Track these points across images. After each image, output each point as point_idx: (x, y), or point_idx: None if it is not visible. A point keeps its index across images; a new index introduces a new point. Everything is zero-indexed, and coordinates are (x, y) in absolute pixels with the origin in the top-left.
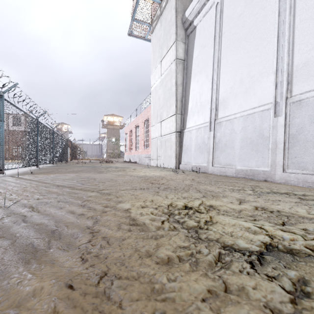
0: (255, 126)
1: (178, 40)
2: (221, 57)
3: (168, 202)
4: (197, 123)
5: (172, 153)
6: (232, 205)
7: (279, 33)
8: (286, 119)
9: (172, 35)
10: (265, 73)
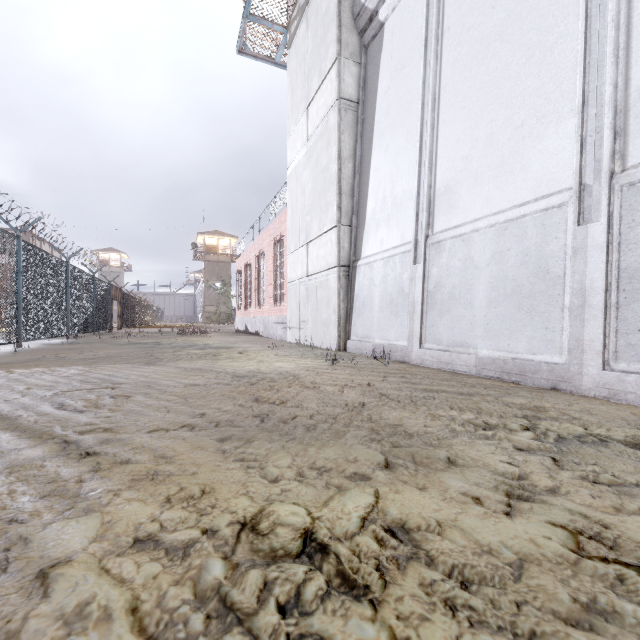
0: (527, 249)
1: (344, 57)
2: (441, 86)
3: (252, 505)
4: (387, 246)
5: (330, 315)
6: (483, 525)
7: (591, 7)
8: (610, 229)
9: (331, 44)
10: (551, 116)
